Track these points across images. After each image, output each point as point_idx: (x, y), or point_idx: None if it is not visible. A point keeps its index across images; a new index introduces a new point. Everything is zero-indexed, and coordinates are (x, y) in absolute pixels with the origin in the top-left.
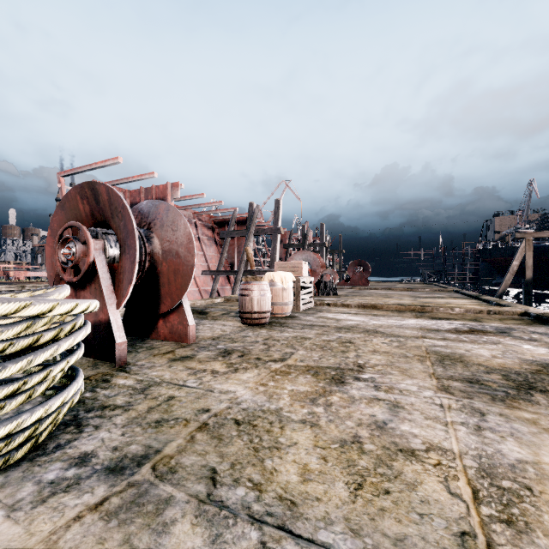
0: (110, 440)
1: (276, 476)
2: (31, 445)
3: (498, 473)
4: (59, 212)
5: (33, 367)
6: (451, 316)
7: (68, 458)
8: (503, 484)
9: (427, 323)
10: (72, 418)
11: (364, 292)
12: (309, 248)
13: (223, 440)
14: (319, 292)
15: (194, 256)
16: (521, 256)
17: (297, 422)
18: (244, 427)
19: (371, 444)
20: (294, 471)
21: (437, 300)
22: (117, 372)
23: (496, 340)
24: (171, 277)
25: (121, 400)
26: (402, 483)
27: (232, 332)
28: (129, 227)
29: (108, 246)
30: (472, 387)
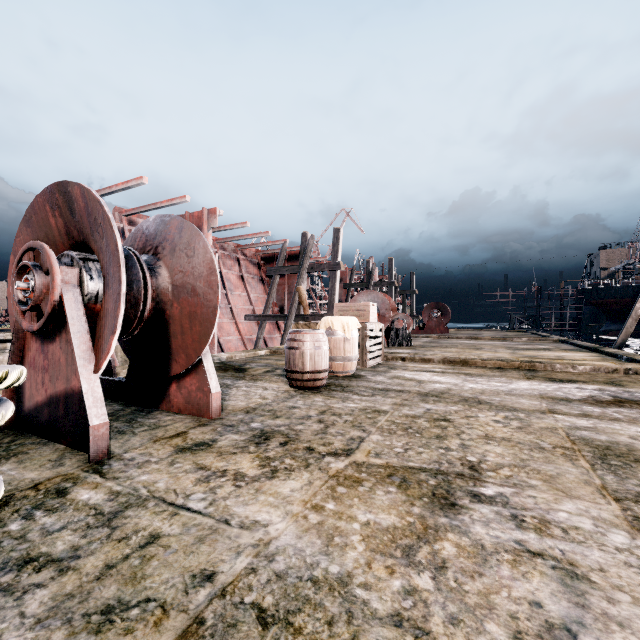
0: None
1: None
2: None
3: None
4: (24, 230)
5: None
6: (576, 377)
7: None
8: None
9: (547, 388)
10: None
11: (444, 342)
12: (374, 288)
13: None
14: (389, 343)
15: (217, 294)
16: None
17: (384, 622)
18: (274, 636)
19: None
20: None
21: (543, 353)
22: (86, 474)
23: None
24: (186, 324)
25: (64, 541)
26: None
27: (274, 400)
28: (111, 247)
29: (87, 278)
30: None
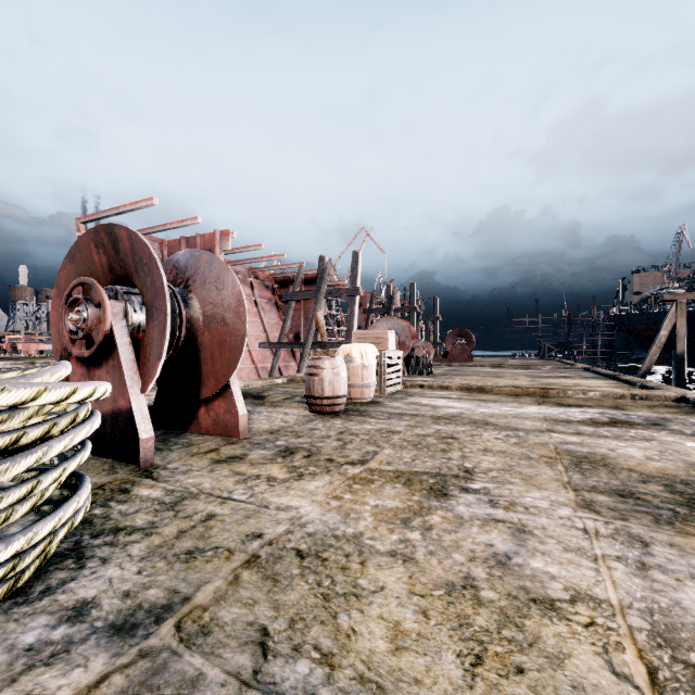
0: (120, 581)
1: (355, 641)
2: (7, 589)
3: (682, 639)
4: (68, 265)
5: (26, 473)
6: (584, 403)
7: (58, 609)
8: (691, 658)
9: (553, 412)
10: (72, 546)
11: (467, 371)
12: (396, 314)
13: (279, 582)
14: (409, 371)
15: (245, 324)
16: (670, 324)
17: (384, 554)
18: (309, 562)
19: (491, 590)
20: (381, 633)
21: (562, 381)
22: (140, 479)
23: (648, 436)
24: (216, 351)
25: (142, 519)
26: (541, 655)
27: (296, 423)
28: (157, 284)
29: (131, 310)
30: (624, 502)
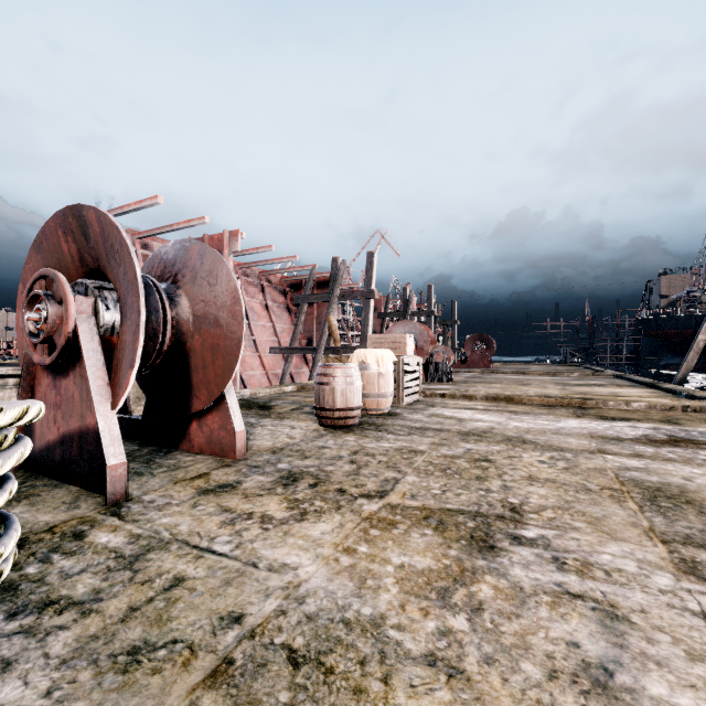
0: None
1: None
2: None
3: None
4: (34, 256)
5: None
6: (629, 415)
7: None
8: None
9: (598, 427)
10: None
11: (488, 378)
12: (412, 318)
13: None
14: (428, 378)
15: (242, 325)
16: None
17: (417, 661)
18: (305, 675)
19: None
20: None
21: (596, 389)
22: (103, 517)
23: None
24: (208, 357)
25: (85, 584)
26: None
27: (303, 439)
28: (129, 276)
29: (102, 308)
30: None
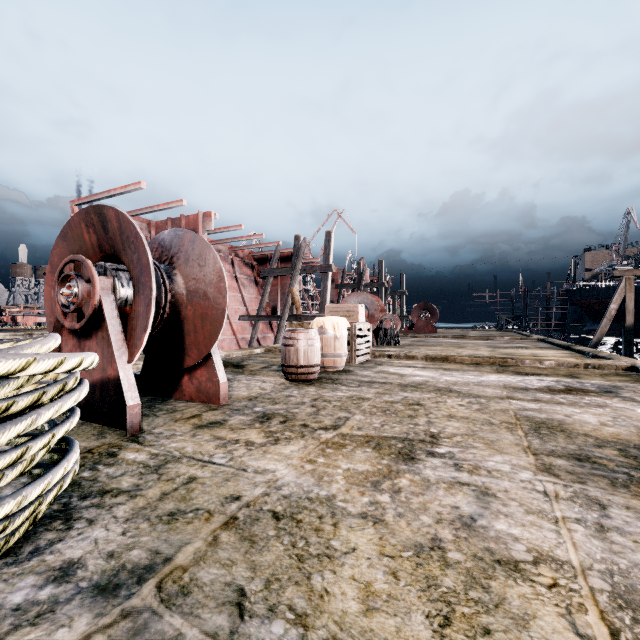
0: (105, 541)
1: (328, 602)
2: None
3: None
4: (60, 243)
5: (19, 438)
6: (540, 371)
7: (45, 569)
8: None
9: (512, 380)
10: (61, 507)
11: (431, 341)
12: (365, 289)
13: (256, 543)
14: (378, 341)
15: (225, 298)
16: (620, 298)
17: (355, 516)
18: (284, 523)
19: (458, 552)
20: (353, 594)
21: (520, 351)
22: (127, 443)
23: (601, 403)
24: (198, 323)
25: (127, 482)
26: (507, 616)
27: (273, 390)
28: (143, 261)
29: (119, 285)
30: (582, 466)
